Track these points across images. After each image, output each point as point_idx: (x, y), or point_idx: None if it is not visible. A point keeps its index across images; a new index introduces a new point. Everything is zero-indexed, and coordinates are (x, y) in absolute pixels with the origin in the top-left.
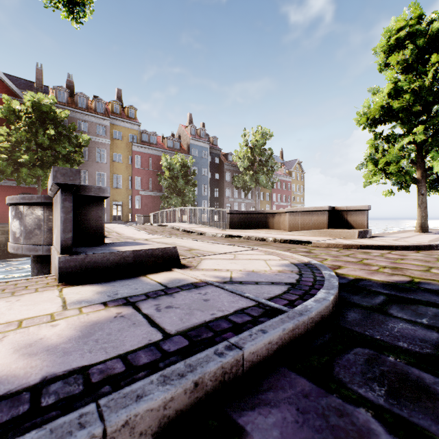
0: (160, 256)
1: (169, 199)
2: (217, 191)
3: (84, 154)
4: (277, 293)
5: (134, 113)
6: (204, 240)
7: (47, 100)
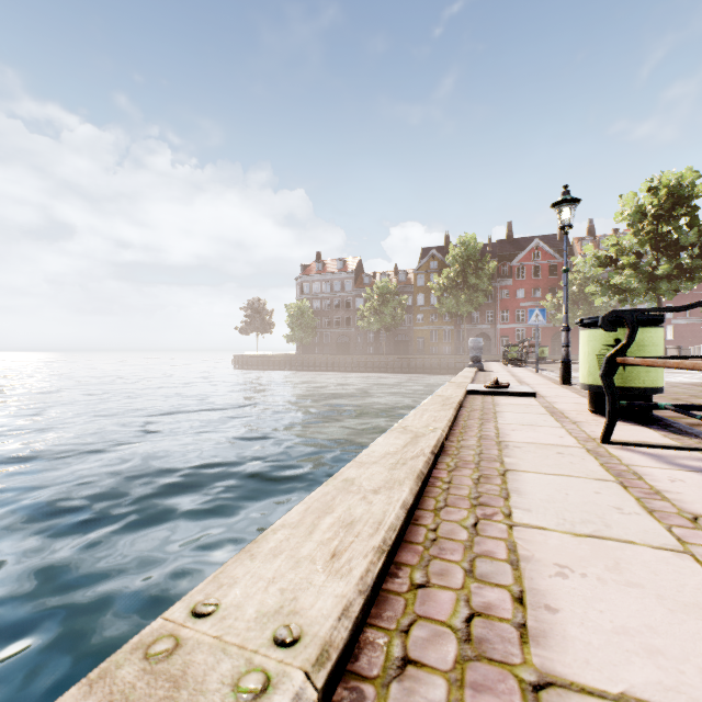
0: None
1: None
2: None
3: None
4: None
5: None
6: None
7: None
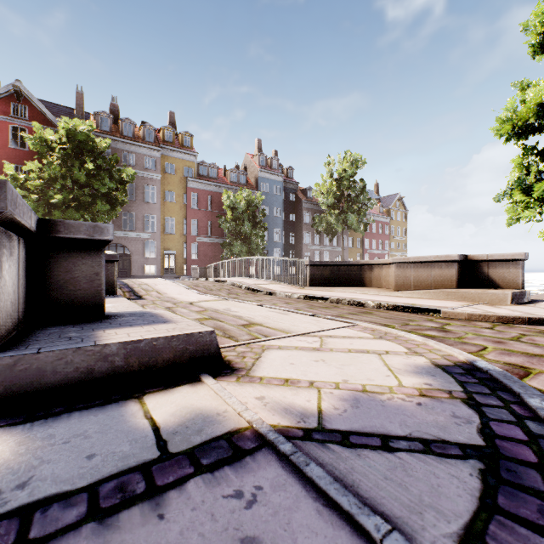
0: (182, 349)
1: (232, 246)
2: (292, 237)
3: (131, 193)
4: (463, 508)
5: (190, 141)
6: (273, 304)
7: (84, 126)
